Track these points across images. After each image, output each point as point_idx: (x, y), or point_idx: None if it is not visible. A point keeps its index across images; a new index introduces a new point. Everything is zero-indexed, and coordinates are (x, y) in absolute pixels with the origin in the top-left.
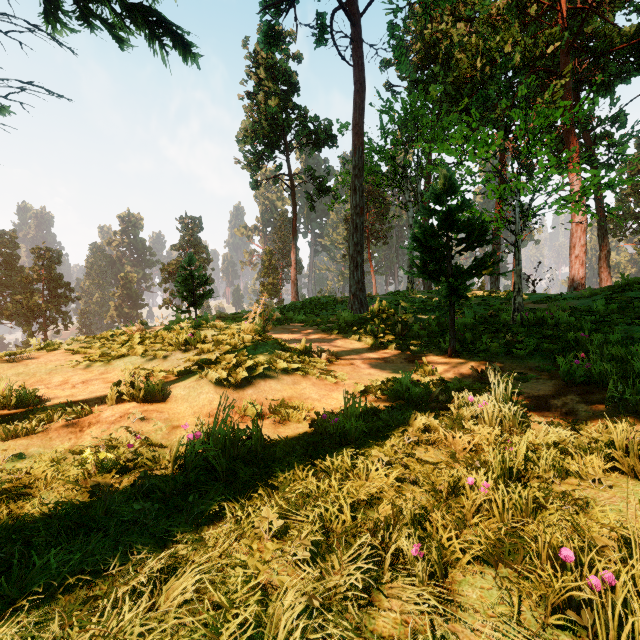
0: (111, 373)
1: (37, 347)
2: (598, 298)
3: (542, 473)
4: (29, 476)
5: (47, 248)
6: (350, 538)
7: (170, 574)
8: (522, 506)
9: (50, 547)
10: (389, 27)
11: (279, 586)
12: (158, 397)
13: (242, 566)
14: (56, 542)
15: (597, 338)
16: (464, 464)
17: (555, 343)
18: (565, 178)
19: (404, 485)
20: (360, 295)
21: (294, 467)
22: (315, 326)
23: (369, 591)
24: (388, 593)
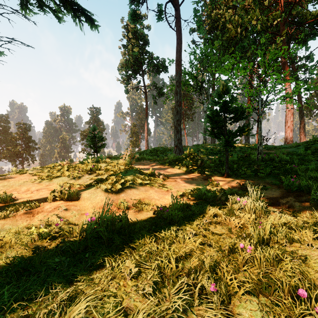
0: (52, 185)
1: (15, 172)
2: (300, 147)
3: (279, 240)
4: (2, 241)
5: (23, 123)
6: (175, 278)
7: (72, 301)
8: (270, 260)
9: (6, 284)
10: (194, 11)
11: (134, 308)
12: (74, 198)
13: (113, 296)
14: (10, 281)
15: (302, 167)
16: (236, 235)
17: (280, 170)
18: (284, 86)
19: (204, 247)
20: (179, 146)
21: (144, 236)
22: (157, 161)
23: (186, 312)
24: (197, 313)
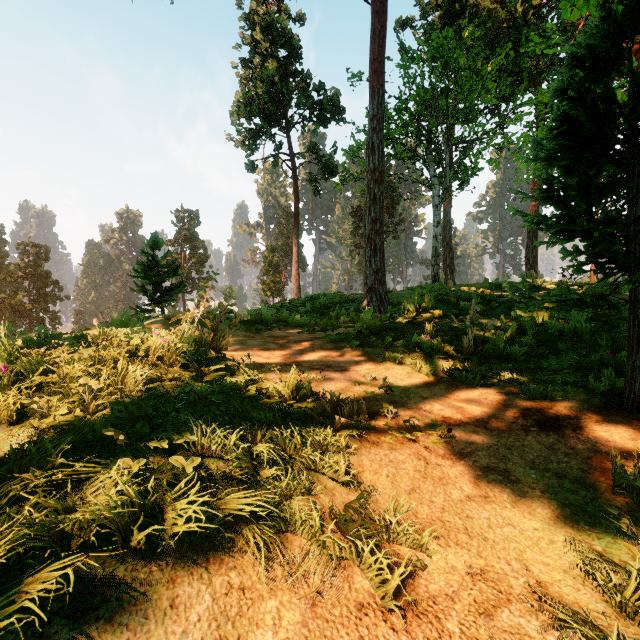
0: None
1: None
2: None
3: None
4: None
5: (34, 244)
6: None
7: None
8: None
9: None
10: None
11: None
12: None
13: None
14: None
15: None
16: None
17: None
18: None
19: None
20: (379, 289)
21: None
22: (319, 332)
23: None
24: None
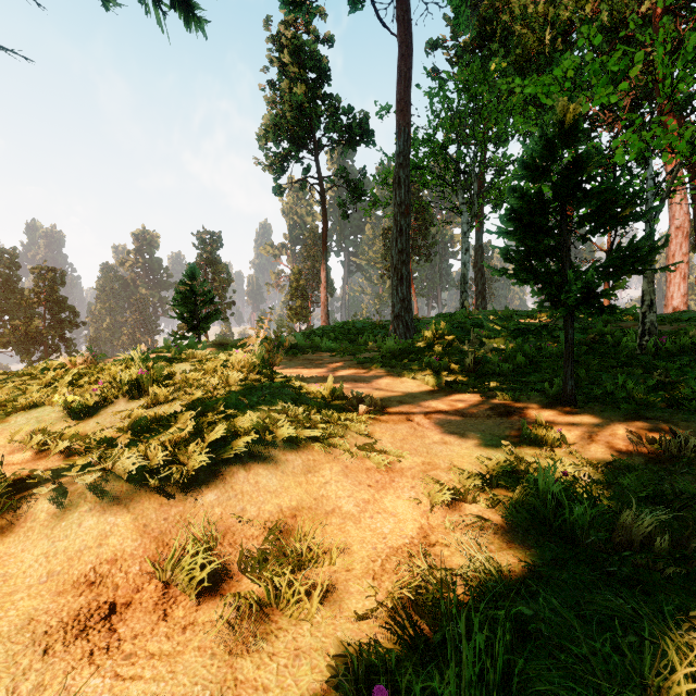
0: None
1: None
2: None
3: None
4: None
5: (49, 267)
6: None
7: None
8: None
9: None
10: None
11: None
12: None
13: None
14: None
15: None
16: None
17: None
18: None
19: None
20: (405, 316)
21: None
22: (348, 356)
23: None
24: None
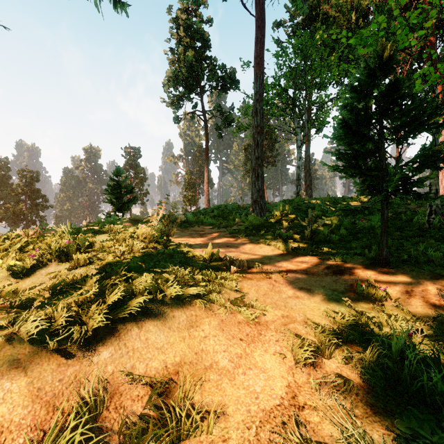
0: None
1: None
2: None
3: None
4: None
5: (29, 170)
6: None
7: None
8: None
9: None
10: None
11: None
12: None
13: None
14: None
15: None
16: None
17: None
18: None
19: None
20: (260, 201)
21: None
22: (223, 228)
23: None
24: None
